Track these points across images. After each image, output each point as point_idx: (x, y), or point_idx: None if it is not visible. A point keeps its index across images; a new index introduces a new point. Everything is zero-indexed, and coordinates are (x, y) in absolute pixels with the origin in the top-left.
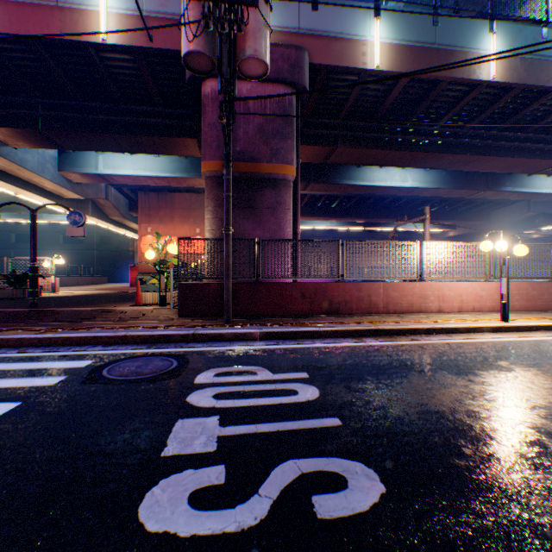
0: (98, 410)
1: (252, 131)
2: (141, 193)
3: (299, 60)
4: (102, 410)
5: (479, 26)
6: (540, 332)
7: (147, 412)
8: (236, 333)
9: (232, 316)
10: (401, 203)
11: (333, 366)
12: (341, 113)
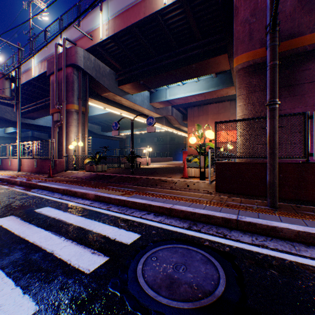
0: None
1: (289, 7)
2: (188, 109)
3: None
4: None
5: None
6: None
7: None
8: (299, 232)
9: None
10: None
11: None
12: None
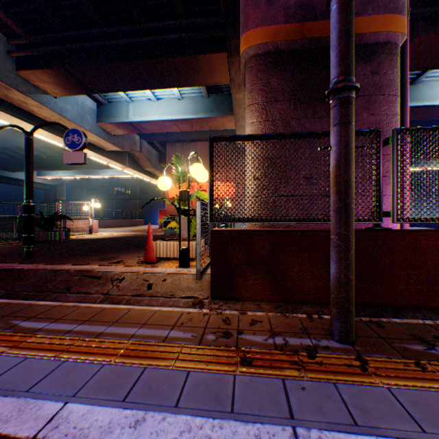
0: None
1: None
2: (167, 145)
3: None
4: None
5: None
6: None
7: None
8: None
9: (323, 305)
10: None
11: None
12: None
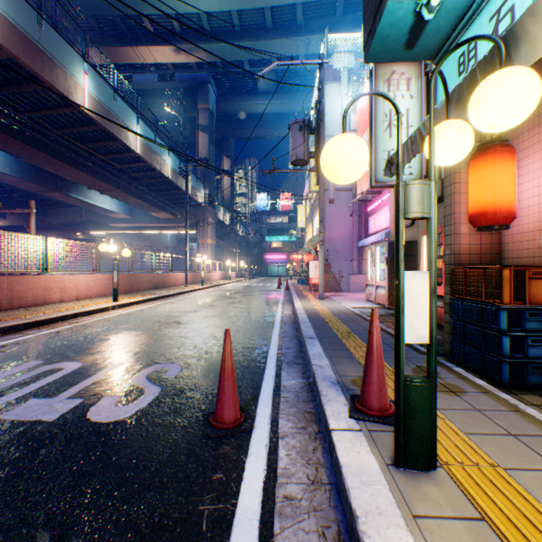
0: None
1: None
2: None
3: None
4: None
5: (78, 59)
6: (137, 305)
7: None
8: None
9: None
10: None
11: (49, 351)
12: None
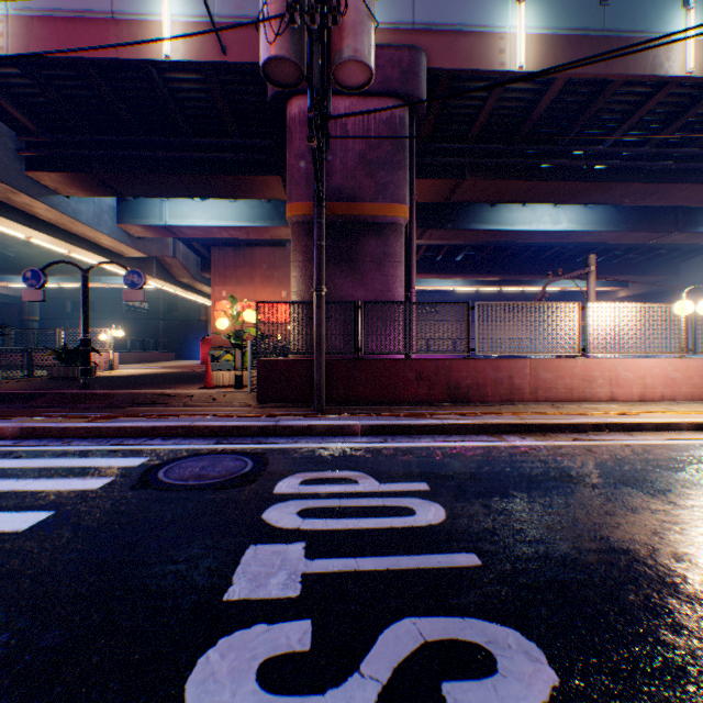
0: (147, 527)
1: (351, 161)
2: (214, 249)
3: (414, 65)
4: (151, 528)
5: (668, 0)
6: None
7: (209, 533)
8: (330, 425)
9: (325, 403)
10: (551, 253)
11: (463, 474)
12: (470, 134)
